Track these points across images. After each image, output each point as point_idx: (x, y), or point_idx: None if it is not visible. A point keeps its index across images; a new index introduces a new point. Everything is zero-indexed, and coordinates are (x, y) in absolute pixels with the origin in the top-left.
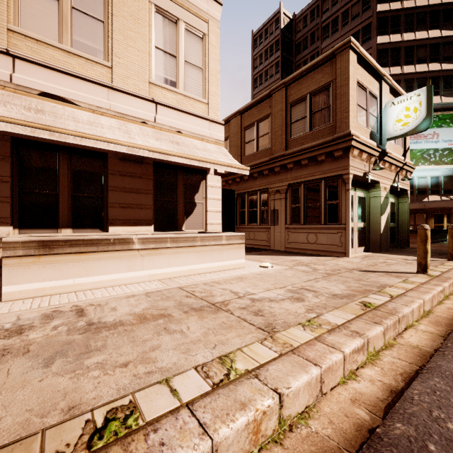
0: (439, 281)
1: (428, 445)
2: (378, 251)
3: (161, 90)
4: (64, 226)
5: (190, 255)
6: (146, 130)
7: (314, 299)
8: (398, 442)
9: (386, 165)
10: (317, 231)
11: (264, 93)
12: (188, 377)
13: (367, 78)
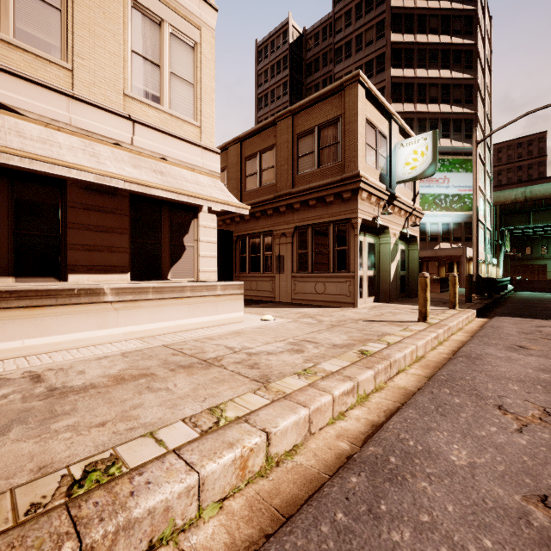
0: (436, 328)
1: (390, 458)
2: (388, 301)
3: (140, 105)
4: (3, 274)
5: (177, 308)
6: (121, 154)
7: (314, 350)
8: (367, 459)
9: (396, 210)
10: (325, 280)
11: (268, 120)
12: (175, 428)
13: (377, 116)
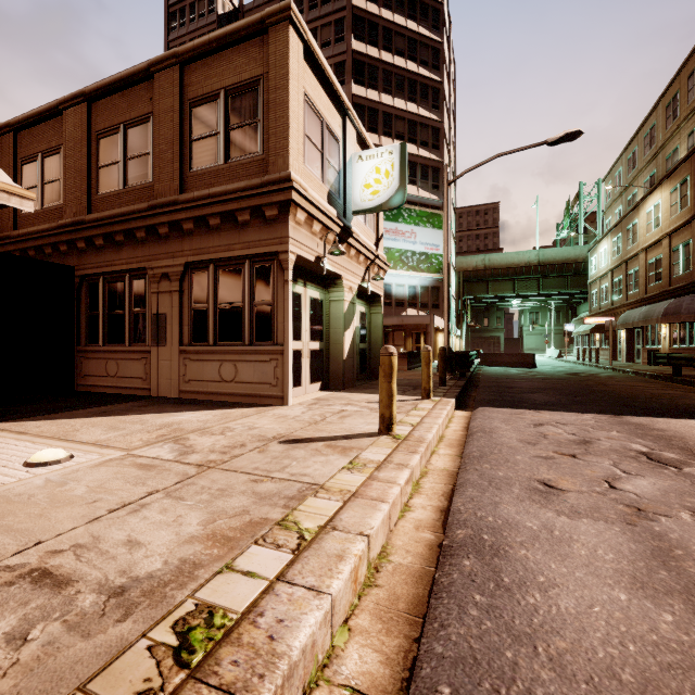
0: (408, 452)
1: None
2: (341, 388)
3: None
4: None
5: None
6: None
7: None
8: None
9: (353, 253)
10: (237, 358)
11: (137, 66)
12: None
13: (324, 100)
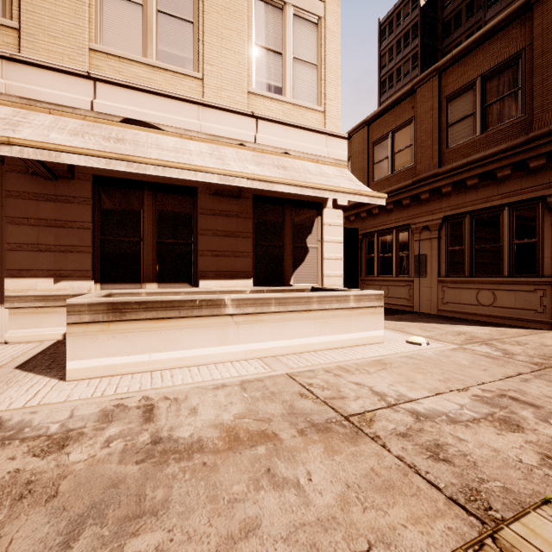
0: None
1: None
2: None
3: (263, 100)
4: (149, 280)
5: (302, 324)
6: (244, 154)
7: (544, 427)
8: None
9: None
10: (495, 287)
11: (403, 90)
12: None
13: None
